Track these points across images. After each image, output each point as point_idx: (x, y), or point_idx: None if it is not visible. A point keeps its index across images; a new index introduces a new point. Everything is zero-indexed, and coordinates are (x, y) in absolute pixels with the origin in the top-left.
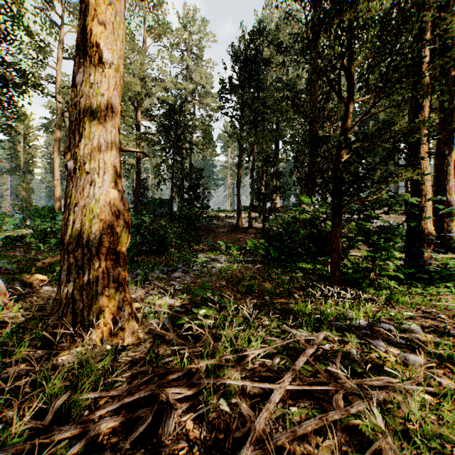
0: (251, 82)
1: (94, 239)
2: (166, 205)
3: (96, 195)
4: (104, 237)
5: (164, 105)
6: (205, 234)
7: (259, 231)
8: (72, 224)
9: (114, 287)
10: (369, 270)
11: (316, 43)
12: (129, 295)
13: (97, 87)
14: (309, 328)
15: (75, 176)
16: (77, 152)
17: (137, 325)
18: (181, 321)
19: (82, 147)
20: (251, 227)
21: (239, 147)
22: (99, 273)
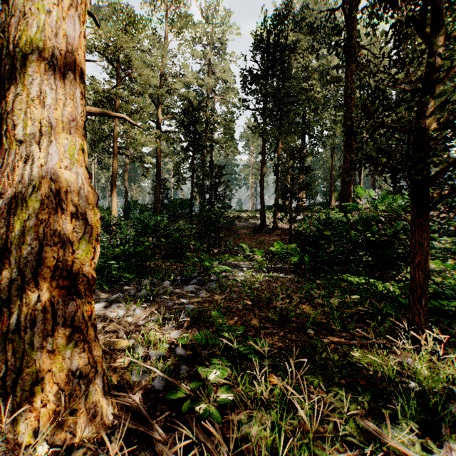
0: (276, 70)
1: (30, 253)
2: (186, 206)
3: (34, 180)
4: (46, 250)
5: (184, 101)
6: (227, 236)
7: (284, 232)
8: None
9: (65, 335)
10: None
11: (353, 18)
12: (96, 343)
13: None
14: (412, 423)
15: (2, 148)
16: (3, 107)
17: (104, 399)
18: (177, 395)
19: (12, 99)
20: (276, 228)
21: (263, 142)
22: (37, 312)
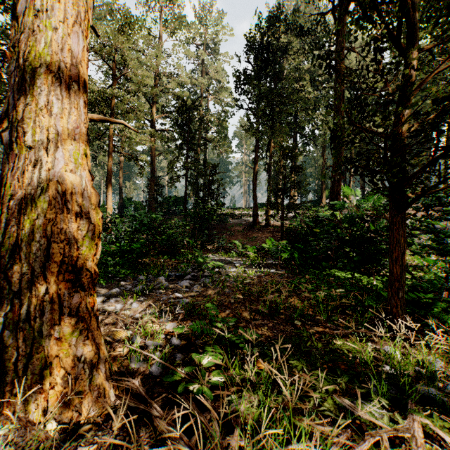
0: (268, 71)
1: (39, 250)
2: (180, 203)
3: (42, 182)
4: (53, 246)
5: (178, 100)
6: (220, 233)
7: (276, 229)
8: (4, 226)
9: (70, 324)
10: (442, 288)
11: (342, 22)
12: (98, 332)
13: (46, 16)
14: (383, 400)
15: (13, 154)
16: (13, 116)
17: (106, 382)
18: (173, 378)
19: (22, 108)
20: (268, 225)
21: (256, 141)
22: (45, 303)
